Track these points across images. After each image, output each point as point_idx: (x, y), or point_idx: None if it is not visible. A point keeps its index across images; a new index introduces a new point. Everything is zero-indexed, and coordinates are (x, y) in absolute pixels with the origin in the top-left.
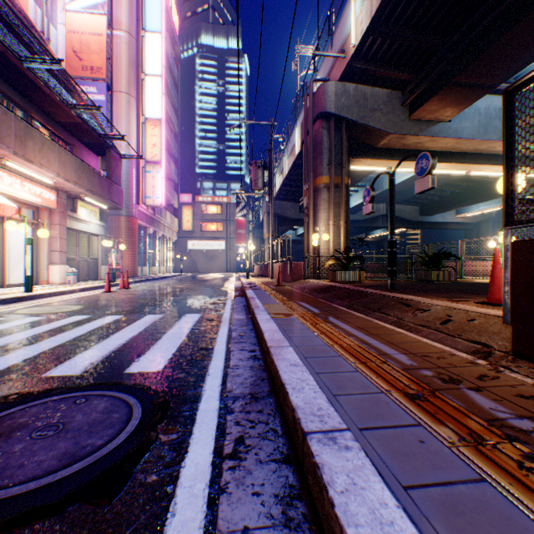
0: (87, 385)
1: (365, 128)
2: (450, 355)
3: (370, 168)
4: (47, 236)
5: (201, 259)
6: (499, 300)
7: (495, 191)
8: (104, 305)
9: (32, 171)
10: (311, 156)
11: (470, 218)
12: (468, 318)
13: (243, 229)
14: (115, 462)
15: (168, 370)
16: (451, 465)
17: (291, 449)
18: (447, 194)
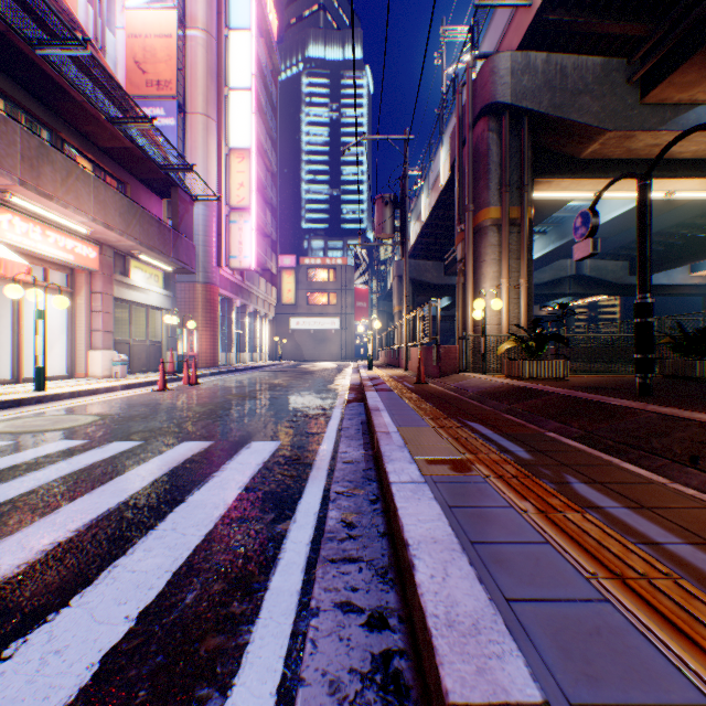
0: None
1: (563, 124)
2: None
3: (566, 194)
4: (65, 306)
5: (307, 343)
6: None
7: None
8: (132, 417)
9: (54, 213)
10: (470, 177)
11: None
12: None
13: (363, 302)
14: None
15: None
16: None
17: None
18: (679, 241)
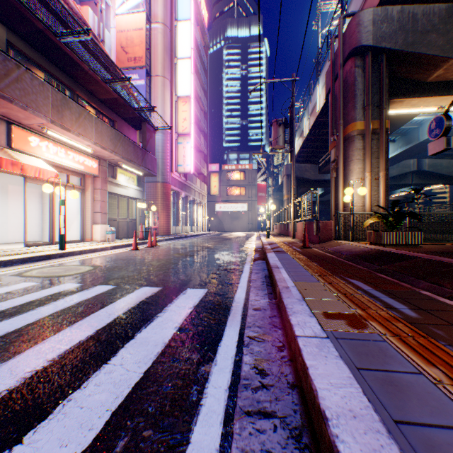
0: None
1: (414, 56)
2: None
3: (415, 109)
4: (76, 197)
5: (226, 220)
6: None
7: None
8: (113, 268)
9: (71, 140)
10: (340, 102)
11: None
12: None
13: (263, 193)
14: None
15: None
16: None
17: None
18: None
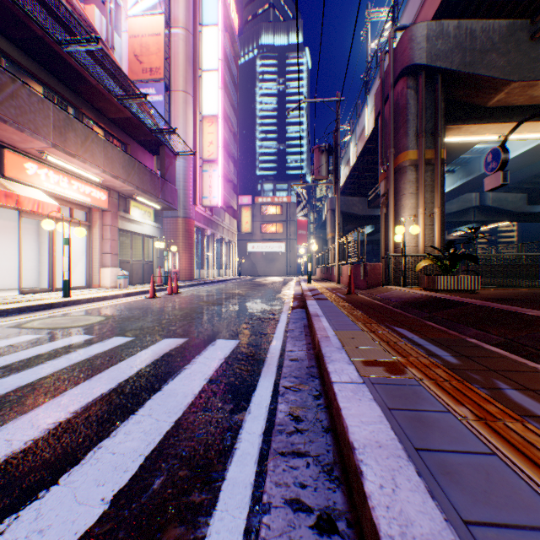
0: None
1: (472, 78)
2: None
3: (474, 137)
4: (83, 235)
5: (260, 262)
6: None
7: None
8: (128, 318)
9: (76, 167)
10: (391, 127)
11: None
12: None
13: (303, 230)
14: None
15: None
16: None
17: None
18: None
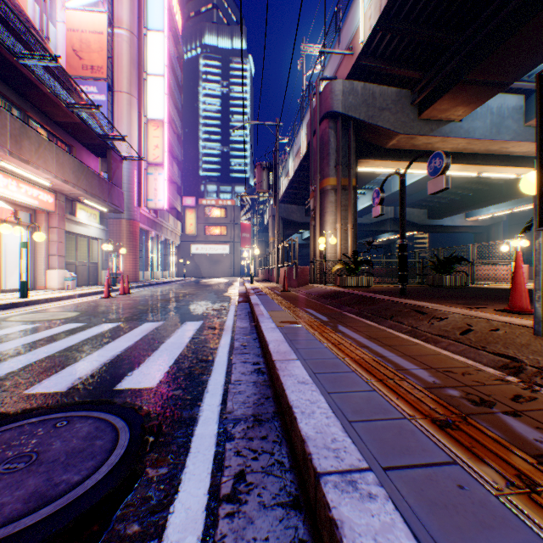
0: (71, 404)
1: (374, 127)
2: (476, 370)
3: (379, 169)
4: (43, 240)
5: (205, 264)
6: (521, 308)
7: (506, 194)
8: (102, 312)
9: (28, 172)
10: (318, 157)
11: (480, 221)
12: (491, 328)
13: (247, 233)
14: (91, 506)
15: (163, 385)
16: (504, 523)
17: (301, 489)
18: (457, 197)
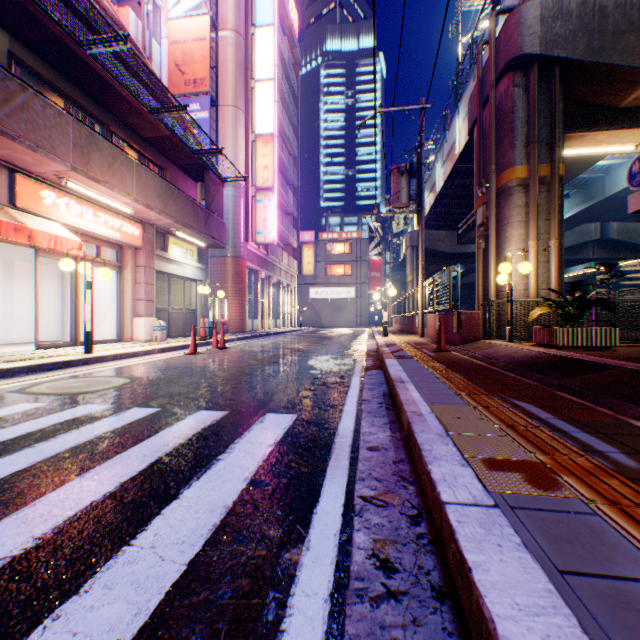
0: None
1: (601, 69)
2: None
3: (601, 148)
4: (108, 277)
5: (325, 311)
6: None
7: None
8: (158, 380)
9: (102, 196)
10: (492, 138)
11: None
12: None
13: (377, 272)
14: None
15: None
16: None
17: None
18: None
